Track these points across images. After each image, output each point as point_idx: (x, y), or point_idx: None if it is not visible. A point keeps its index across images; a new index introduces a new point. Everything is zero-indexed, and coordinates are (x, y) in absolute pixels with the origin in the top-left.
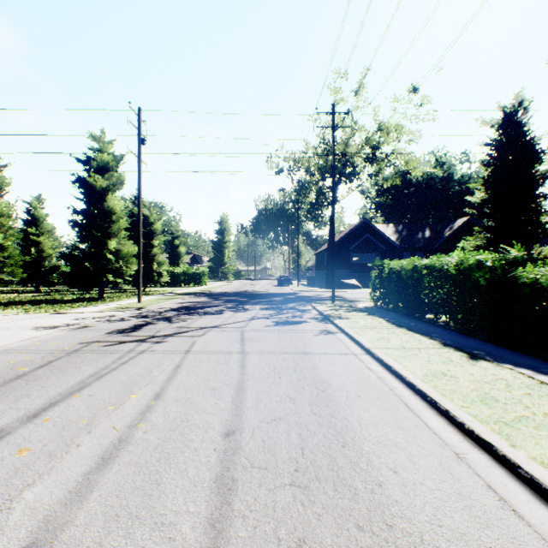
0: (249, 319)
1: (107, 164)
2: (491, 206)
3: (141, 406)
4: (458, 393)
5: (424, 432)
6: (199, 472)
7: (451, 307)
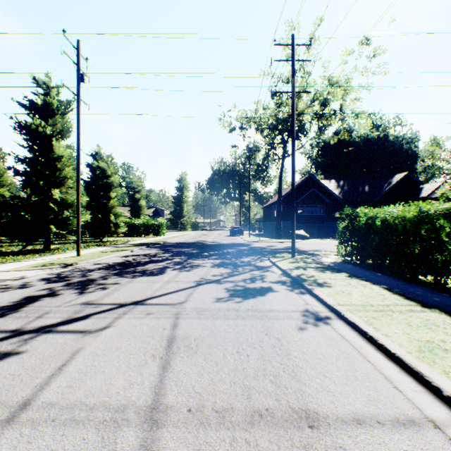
0: (194, 285)
1: (51, 109)
2: None
3: None
4: None
5: None
6: None
7: None
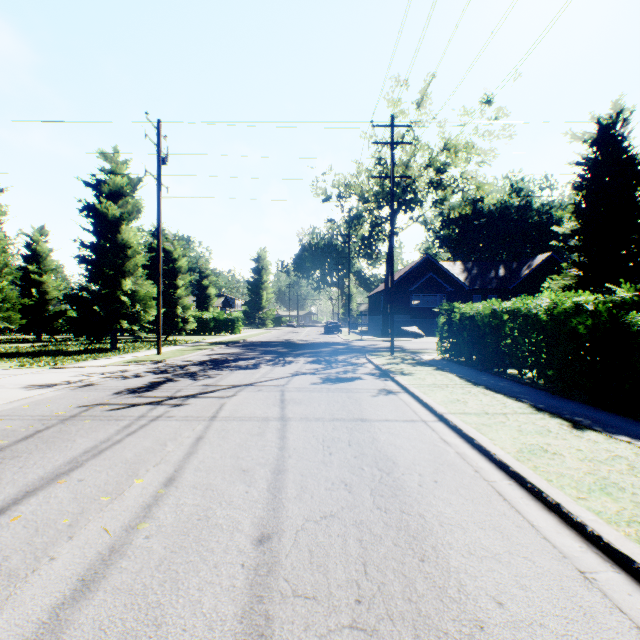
0: (291, 375)
1: (121, 189)
2: (584, 238)
3: (147, 496)
4: (568, 478)
5: (531, 537)
6: (218, 604)
7: (541, 361)
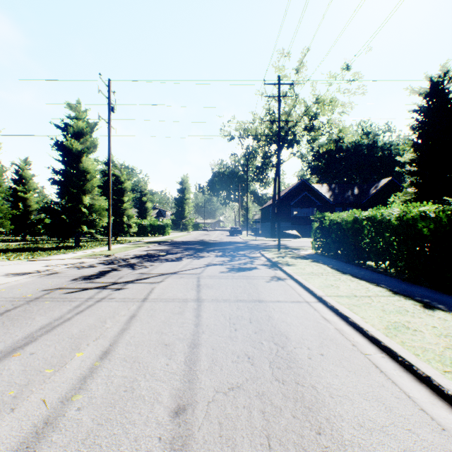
0: (205, 266)
1: (82, 130)
2: (420, 165)
3: (84, 368)
4: (432, 352)
5: (410, 409)
6: None
7: (393, 256)
